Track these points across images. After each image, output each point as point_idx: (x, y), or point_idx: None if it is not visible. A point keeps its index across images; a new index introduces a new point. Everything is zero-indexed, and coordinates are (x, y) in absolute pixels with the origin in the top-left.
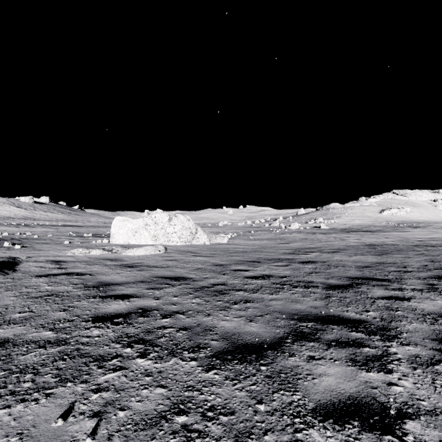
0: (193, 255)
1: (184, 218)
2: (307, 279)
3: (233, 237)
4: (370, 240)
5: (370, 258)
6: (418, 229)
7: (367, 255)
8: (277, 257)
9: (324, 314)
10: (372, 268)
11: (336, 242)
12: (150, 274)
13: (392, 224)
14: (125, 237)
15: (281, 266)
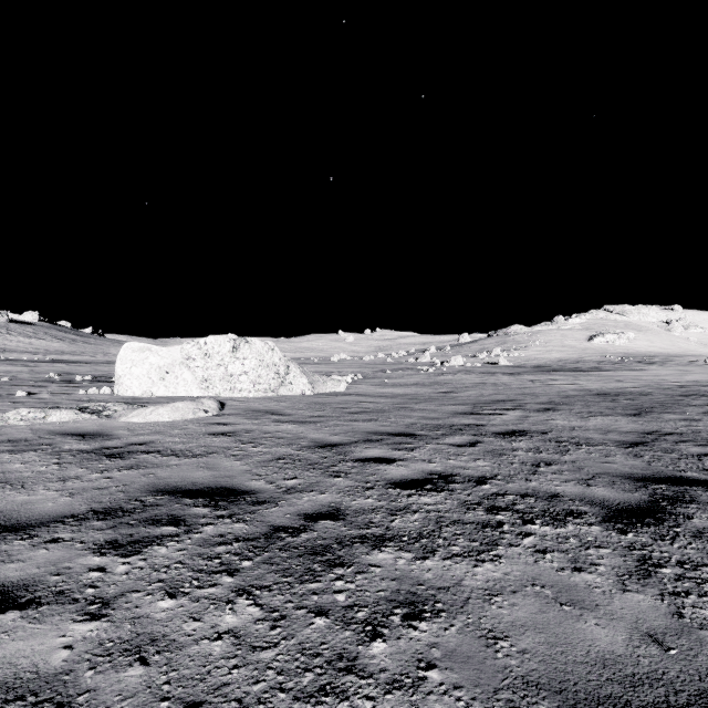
0: (274, 419)
1: (264, 346)
2: (540, 486)
3: (355, 380)
4: (596, 386)
5: (625, 422)
6: (655, 366)
7: (613, 416)
8: (447, 423)
9: None
10: (651, 447)
11: (540, 390)
12: (150, 480)
13: (611, 358)
14: (144, 382)
15: (463, 447)
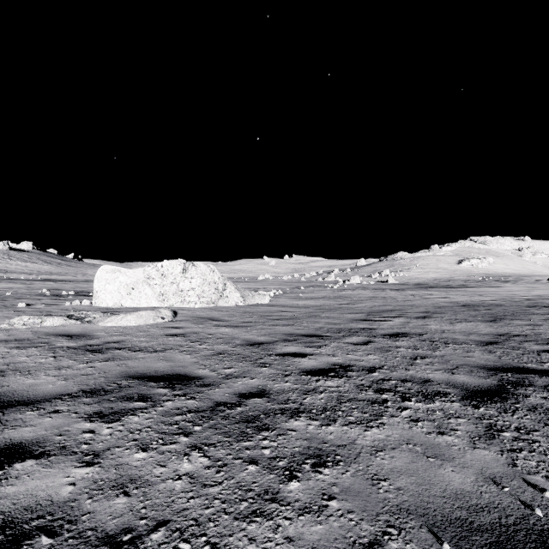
0: (215, 324)
1: (207, 268)
2: (416, 373)
3: (276, 295)
4: (462, 299)
5: (483, 327)
6: (509, 284)
7: (475, 322)
8: (347, 327)
9: (546, 519)
10: (502, 345)
11: (419, 302)
12: (123, 369)
13: (475, 277)
14: (115, 296)
15: (359, 345)
